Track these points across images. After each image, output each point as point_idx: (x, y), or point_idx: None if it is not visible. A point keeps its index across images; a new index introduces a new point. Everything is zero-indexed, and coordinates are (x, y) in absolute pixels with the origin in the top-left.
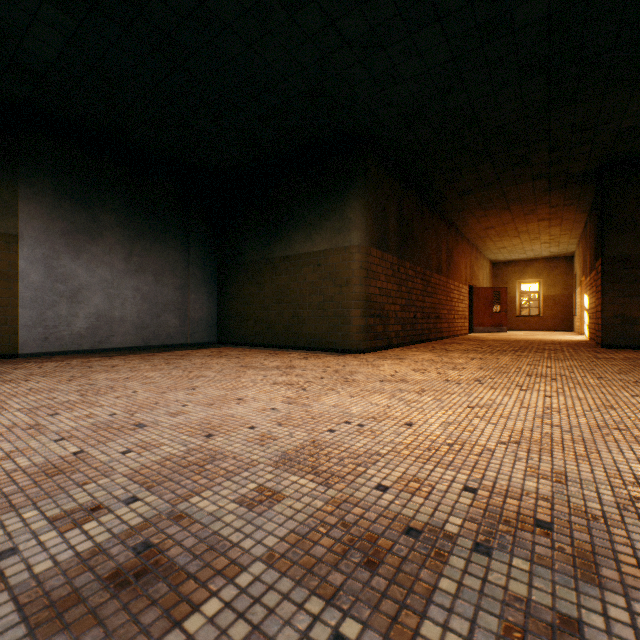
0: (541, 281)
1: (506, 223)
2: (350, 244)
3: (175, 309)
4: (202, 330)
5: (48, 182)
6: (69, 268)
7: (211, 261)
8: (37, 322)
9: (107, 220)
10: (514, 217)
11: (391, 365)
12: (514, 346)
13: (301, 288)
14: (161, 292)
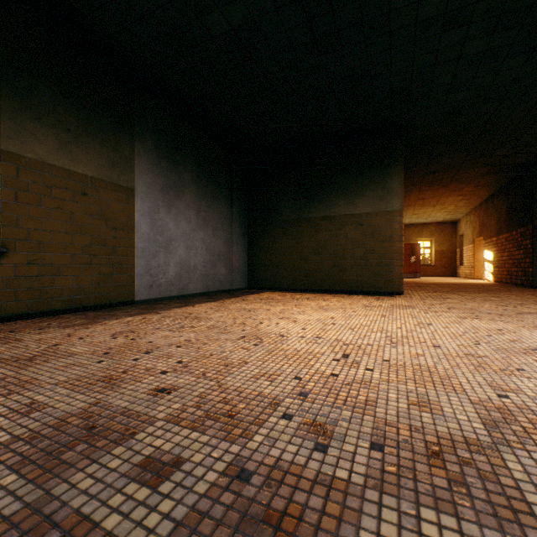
0: (434, 240)
1: (435, 196)
2: (392, 209)
3: (223, 259)
4: (239, 277)
5: (152, 141)
6: (164, 221)
7: (244, 218)
8: (145, 271)
9: (186, 178)
10: (445, 192)
11: (466, 303)
12: (473, 288)
13: (342, 243)
14: (216, 244)
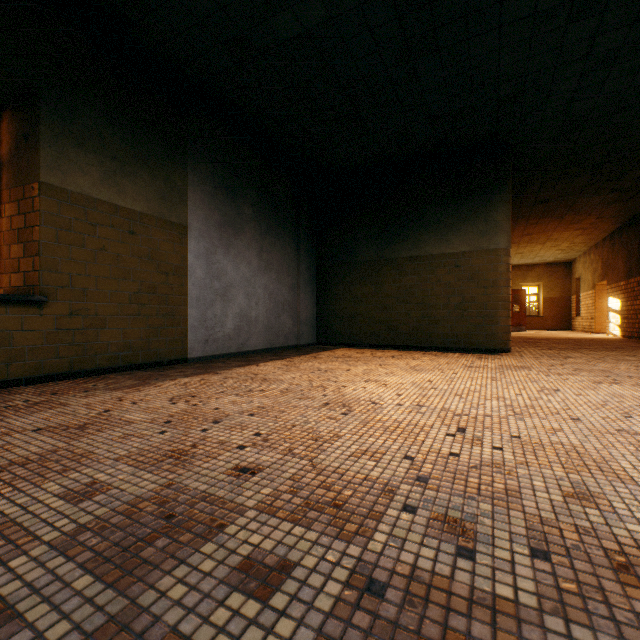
0: (542, 284)
1: (546, 231)
2: (497, 247)
3: (289, 309)
4: (307, 331)
5: (208, 169)
6: (221, 264)
7: (313, 259)
8: (200, 323)
9: (246, 213)
10: (558, 226)
11: (595, 363)
12: (597, 344)
13: (433, 289)
14: (280, 291)
